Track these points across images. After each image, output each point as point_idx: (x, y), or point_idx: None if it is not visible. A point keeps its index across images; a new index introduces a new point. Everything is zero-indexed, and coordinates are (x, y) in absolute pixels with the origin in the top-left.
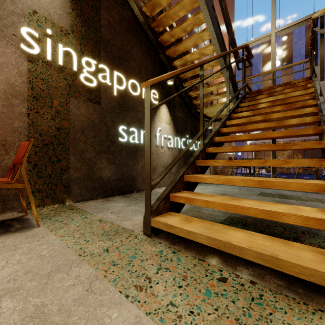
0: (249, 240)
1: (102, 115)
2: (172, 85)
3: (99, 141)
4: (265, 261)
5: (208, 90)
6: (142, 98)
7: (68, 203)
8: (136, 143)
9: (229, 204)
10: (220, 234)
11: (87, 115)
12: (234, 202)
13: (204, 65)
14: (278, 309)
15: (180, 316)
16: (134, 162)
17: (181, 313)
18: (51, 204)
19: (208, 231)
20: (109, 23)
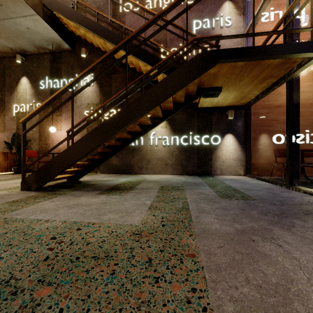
0: None
1: None
2: None
3: None
4: None
5: None
6: None
7: (99, 173)
8: (133, 145)
9: None
10: None
11: None
12: None
13: None
14: None
15: None
16: (132, 156)
17: None
18: (93, 172)
19: None
20: (116, 86)
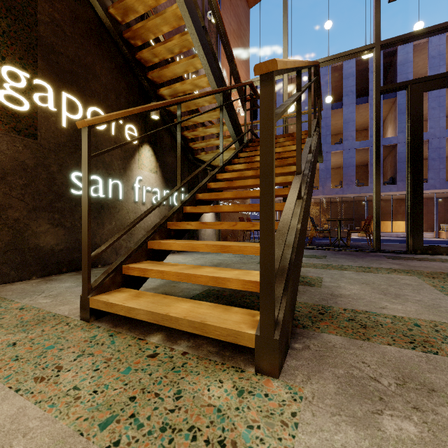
0: (191, 310)
1: (40, 155)
2: (160, 120)
3: (34, 194)
4: (196, 329)
5: (207, 132)
6: (111, 135)
7: None
8: (101, 197)
9: (182, 273)
10: (164, 307)
11: (11, 153)
12: (190, 270)
13: (199, 100)
14: (192, 373)
15: (78, 397)
16: (98, 224)
17: (82, 394)
18: None
19: (153, 306)
20: (54, 20)
